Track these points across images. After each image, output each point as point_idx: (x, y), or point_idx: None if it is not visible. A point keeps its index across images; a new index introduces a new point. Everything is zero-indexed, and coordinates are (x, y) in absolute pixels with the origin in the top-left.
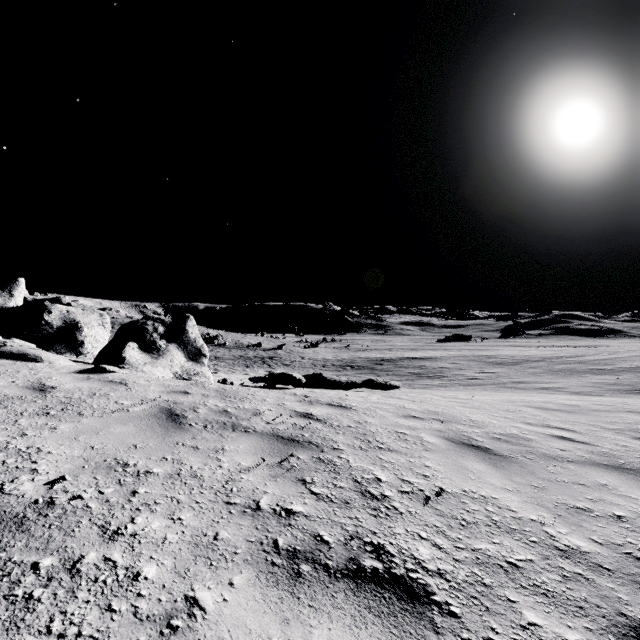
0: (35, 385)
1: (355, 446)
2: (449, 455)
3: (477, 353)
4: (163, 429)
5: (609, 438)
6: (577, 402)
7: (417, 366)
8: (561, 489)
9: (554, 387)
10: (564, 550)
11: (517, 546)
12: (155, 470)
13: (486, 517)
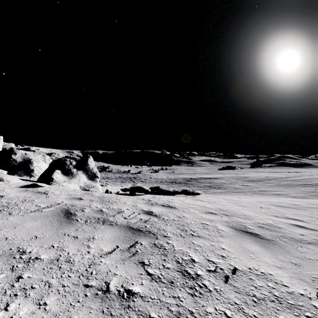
0: None
1: (177, 234)
2: (235, 239)
3: (239, 175)
4: (59, 223)
5: None
6: (297, 202)
7: (209, 182)
8: (311, 265)
9: (282, 193)
10: None
11: None
12: (42, 256)
13: (269, 293)
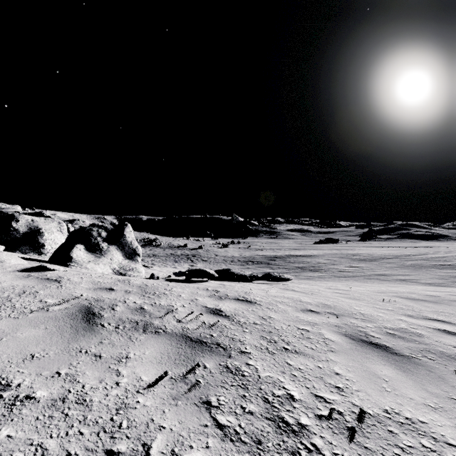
0: None
1: (262, 348)
2: (354, 357)
3: (344, 252)
4: (73, 332)
5: None
6: (436, 293)
7: (301, 262)
8: None
9: (409, 279)
10: None
11: None
12: (38, 393)
13: None
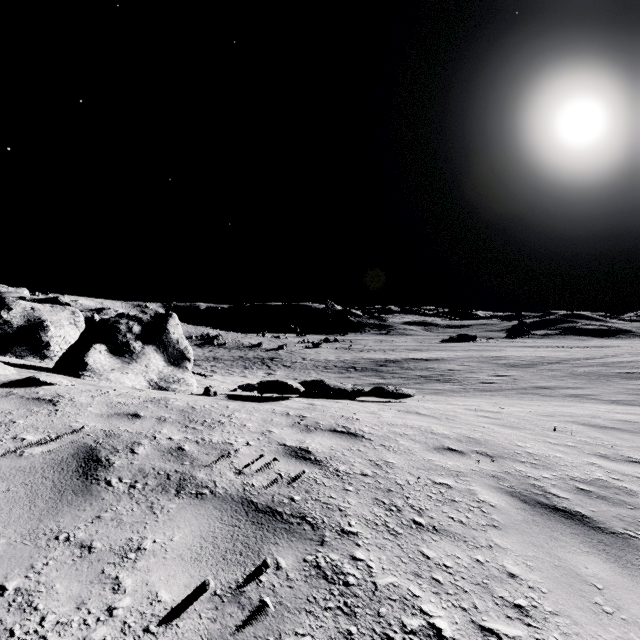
0: None
1: (377, 523)
2: (534, 537)
3: (485, 354)
4: (53, 496)
5: None
6: (630, 416)
7: (424, 368)
8: None
9: (584, 394)
10: None
11: None
12: None
13: None
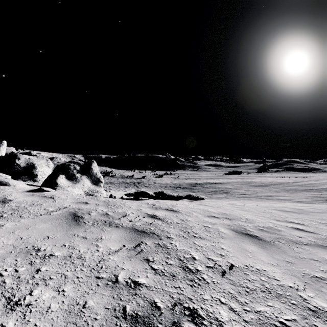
0: (0, 199)
1: (180, 235)
2: (235, 241)
3: (245, 180)
4: (68, 225)
5: (324, 229)
6: (301, 207)
7: (214, 187)
8: (304, 263)
9: (287, 198)
10: (314, 310)
11: (284, 308)
12: (56, 253)
13: (261, 285)
